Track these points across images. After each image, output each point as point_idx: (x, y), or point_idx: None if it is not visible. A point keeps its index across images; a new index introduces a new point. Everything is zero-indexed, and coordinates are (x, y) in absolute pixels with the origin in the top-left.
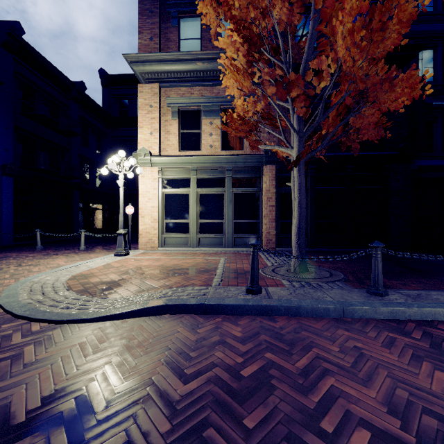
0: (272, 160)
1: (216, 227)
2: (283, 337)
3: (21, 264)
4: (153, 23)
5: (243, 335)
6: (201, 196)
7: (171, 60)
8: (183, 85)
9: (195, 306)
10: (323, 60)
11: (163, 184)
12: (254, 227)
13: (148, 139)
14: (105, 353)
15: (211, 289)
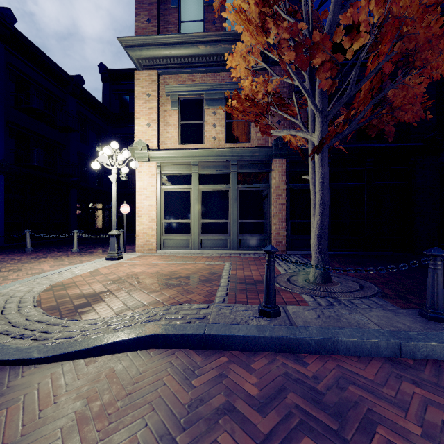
0: (282, 153)
1: (219, 228)
2: (322, 398)
3: (0, 269)
4: (151, 4)
5: (260, 393)
6: (203, 194)
7: (170, 43)
8: (184, 72)
9: (191, 338)
10: (362, 7)
11: (162, 180)
12: (262, 227)
13: (145, 131)
14: (40, 433)
15: (213, 308)
